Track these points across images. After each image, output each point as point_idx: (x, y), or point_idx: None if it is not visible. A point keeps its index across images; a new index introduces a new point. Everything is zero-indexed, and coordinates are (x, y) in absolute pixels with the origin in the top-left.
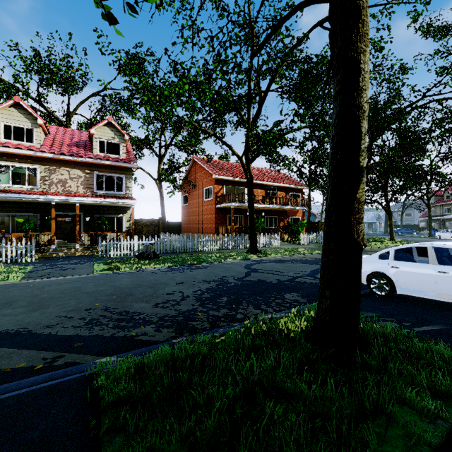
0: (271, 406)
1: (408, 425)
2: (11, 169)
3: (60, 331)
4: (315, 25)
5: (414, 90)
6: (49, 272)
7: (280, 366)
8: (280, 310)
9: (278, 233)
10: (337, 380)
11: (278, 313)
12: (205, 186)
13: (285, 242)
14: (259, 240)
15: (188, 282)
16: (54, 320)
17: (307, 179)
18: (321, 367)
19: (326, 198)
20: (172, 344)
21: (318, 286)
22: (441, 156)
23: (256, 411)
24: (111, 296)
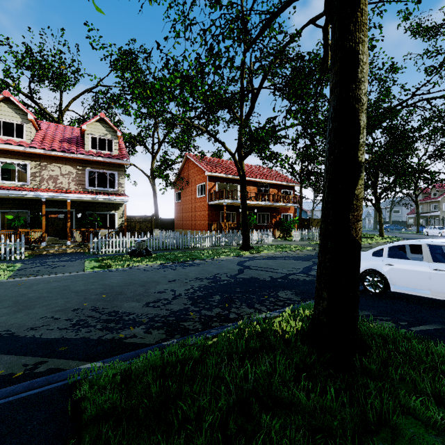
0: (267, 419)
1: (415, 439)
2: (1, 165)
3: (44, 334)
4: (307, 22)
5: (404, 89)
6: (38, 270)
7: (275, 372)
8: (274, 309)
9: (270, 229)
10: (337, 387)
11: (272, 312)
12: (198, 182)
13: (277, 239)
14: (252, 237)
15: (180, 280)
16: (39, 321)
17: (299, 177)
18: (319, 372)
19: (323, 194)
20: (162, 347)
21: (311, 283)
22: (429, 154)
23: (251, 425)
24: (101, 296)
